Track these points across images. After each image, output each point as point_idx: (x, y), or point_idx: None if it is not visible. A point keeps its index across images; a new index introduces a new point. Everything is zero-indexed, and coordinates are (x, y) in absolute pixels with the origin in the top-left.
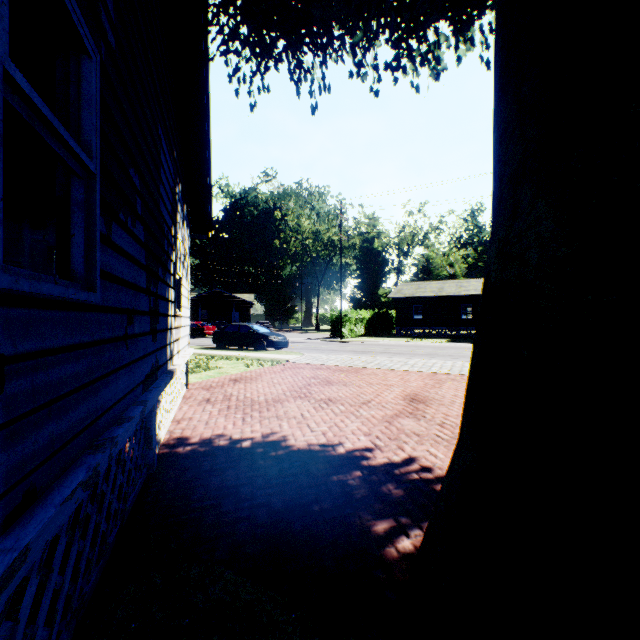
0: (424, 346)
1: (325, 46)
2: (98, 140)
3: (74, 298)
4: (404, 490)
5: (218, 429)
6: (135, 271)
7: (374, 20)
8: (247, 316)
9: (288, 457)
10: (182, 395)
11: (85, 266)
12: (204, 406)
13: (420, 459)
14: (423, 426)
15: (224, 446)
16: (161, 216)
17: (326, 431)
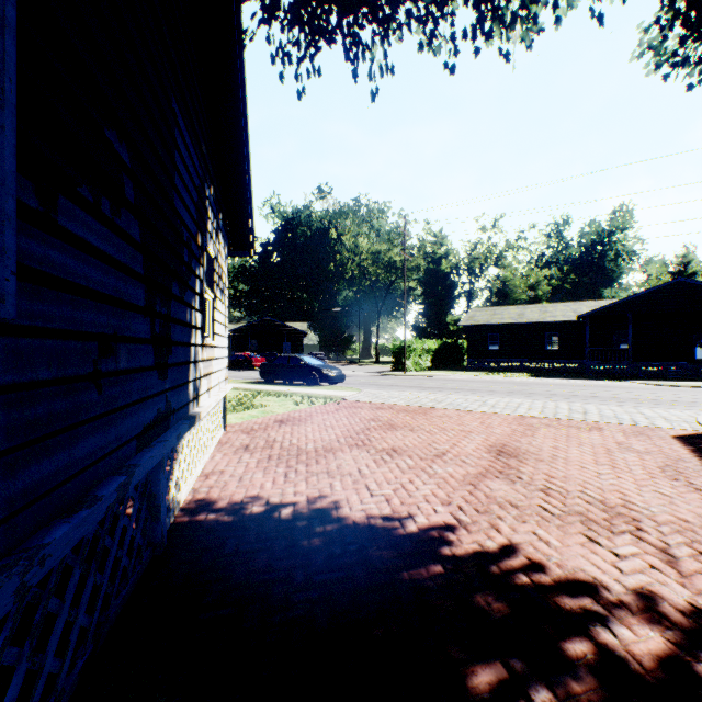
0: (503, 382)
1: (387, 18)
2: (10, 43)
3: None
4: (511, 604)
5: (253, 488)
6: (120, 280)
7: None
8: (300, 347)
9: (340, 536)
10: (217, 440)
11: None
12: (240, 455)
13: (526, 547)
14: (521, 492)
15: (257, 515)
16: (177, 216)
17: (390, 496)
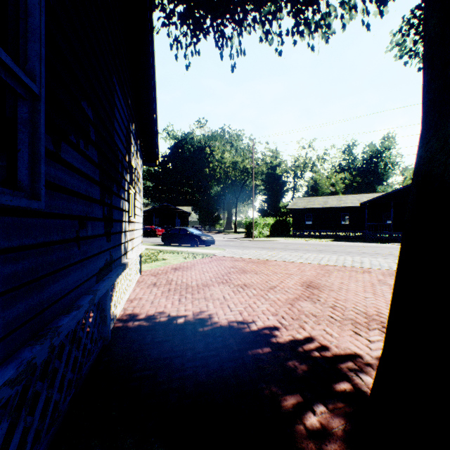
0: (314, 244)
1: (241, 21)
2: (43, 67)
3: (9, 204)
4: (307, 366)
5: (160, 307)
6: (88, 185)
7: None
8: (186, 222)
9: (212, 333)
10: (136, 280)
11: (30, 177)
12: (151, 289)
13: (319, 337)
14: (319, 308)
15: (163, 322)
16: (115, 145)
17: (242, 311)
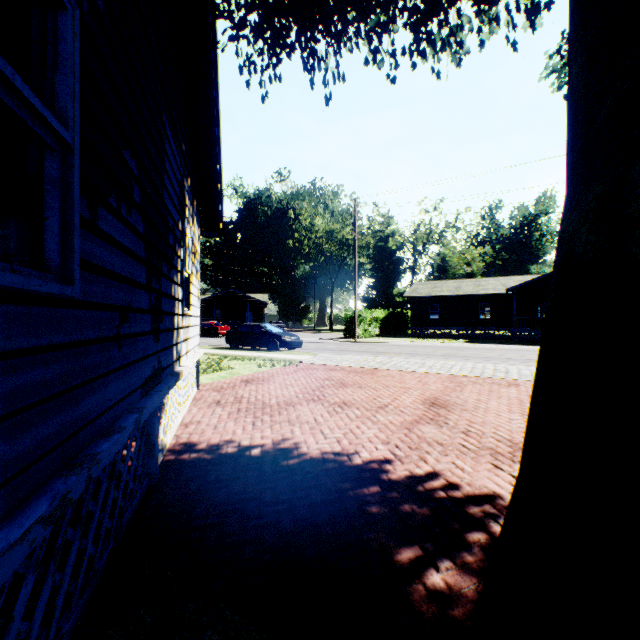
0: (441, 347)
1: (339, 34)
2: (77, 108)
3: (39, 290)
4: (430, 510)
5: (227, 434)
6: (131, 264)
7: (391, 1)
8: (261, 316)
9: (300, 467)
10: (192, 397)
11: (60, 254)
12: (214, 409)
13: (445, 473)
14: (446, 434)
15: (232, 453)
16: (165, 208)
17: (341, 438)
